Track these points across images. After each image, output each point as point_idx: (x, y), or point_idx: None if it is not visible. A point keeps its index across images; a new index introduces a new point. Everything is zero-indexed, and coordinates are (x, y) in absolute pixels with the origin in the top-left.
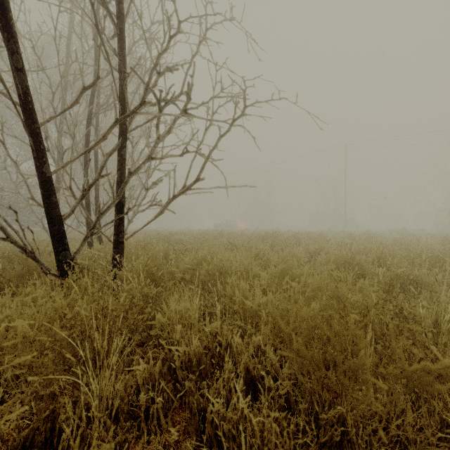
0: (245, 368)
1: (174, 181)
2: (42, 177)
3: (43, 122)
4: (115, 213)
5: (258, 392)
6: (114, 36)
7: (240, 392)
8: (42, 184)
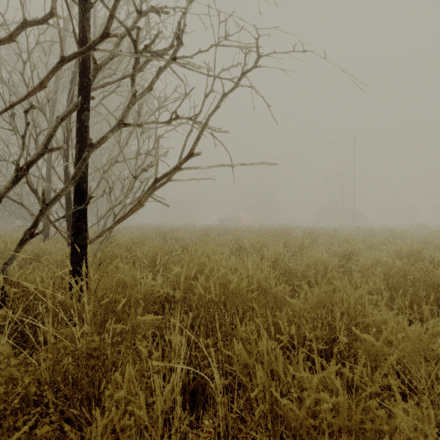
0: None
1: (157, 157)
2: None
3: None
4: (73, 204)
5: None
6: None
7: None
8: None
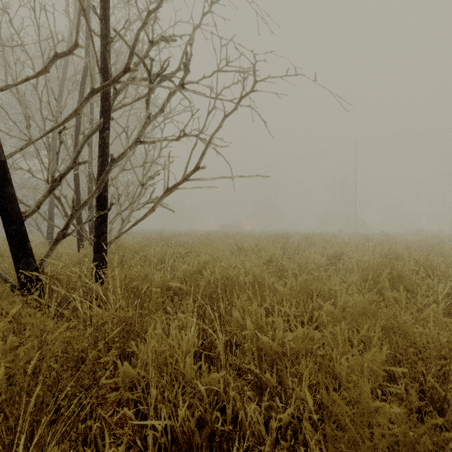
0: None
1: (168, 170)
2: None
3: None
4: (96, 210)
5: None
6: None
7: None
8: None
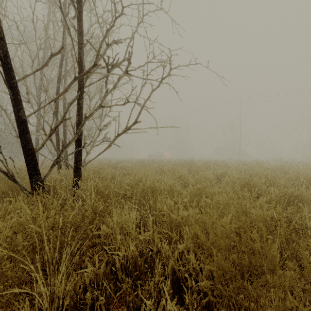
0: (172, 270)
1: (118, 123)
2: (19, 120)
3: (19, 79)
4: (75, 147)
5: (182, 290)
6: (74, 16)
7: (168, 292)
8: (19, 125)
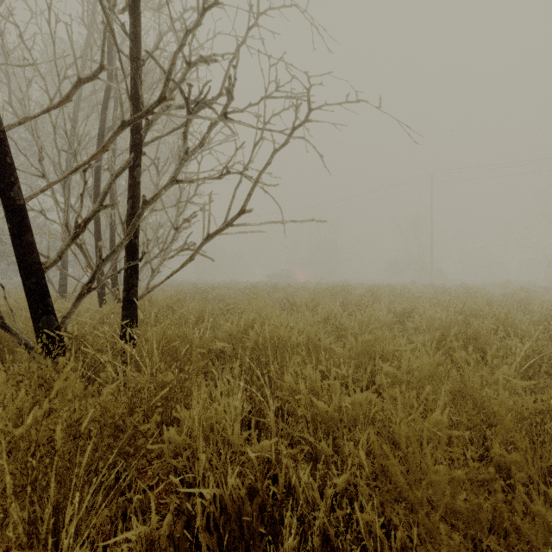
0: (321, 533)
1: (209, 213)
2: (9, 206)
3: (11, 124)
4: (125, 260)
5: None
6: (123, 7)
7: None
8: (10, 216)
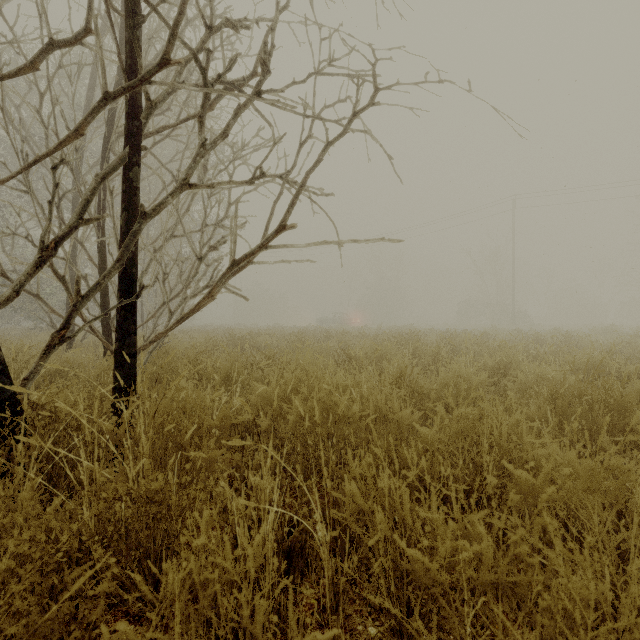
0: None
1: (235, 231)
2: None
3: None
4: (118, 297)
5: None
6: None
7: None
8: None
